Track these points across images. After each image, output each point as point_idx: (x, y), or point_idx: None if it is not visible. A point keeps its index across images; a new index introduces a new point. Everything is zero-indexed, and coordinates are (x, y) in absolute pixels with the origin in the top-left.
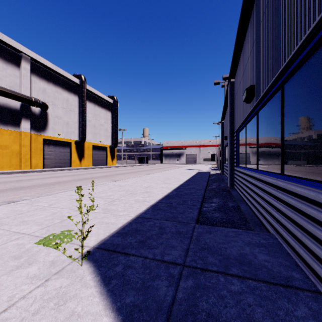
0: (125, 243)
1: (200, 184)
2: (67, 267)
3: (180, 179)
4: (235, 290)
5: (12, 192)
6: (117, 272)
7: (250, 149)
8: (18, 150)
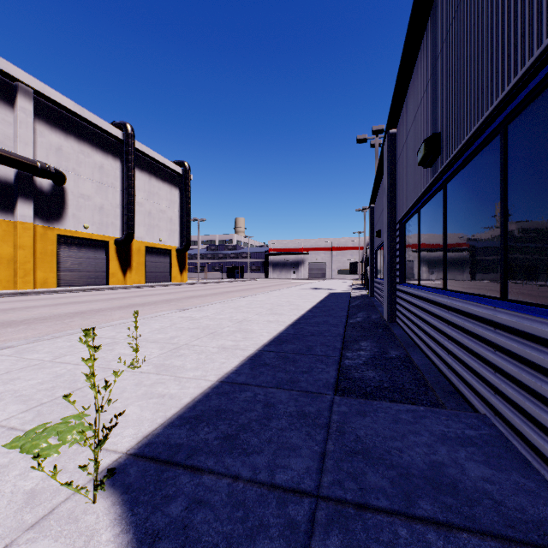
0: (193, 443)
1: (336, 315)
2: (62, 507)
3: (300, 307)
4: None
5: None
6: (173, 518)
7: (428, 253)
8: (11, 254)
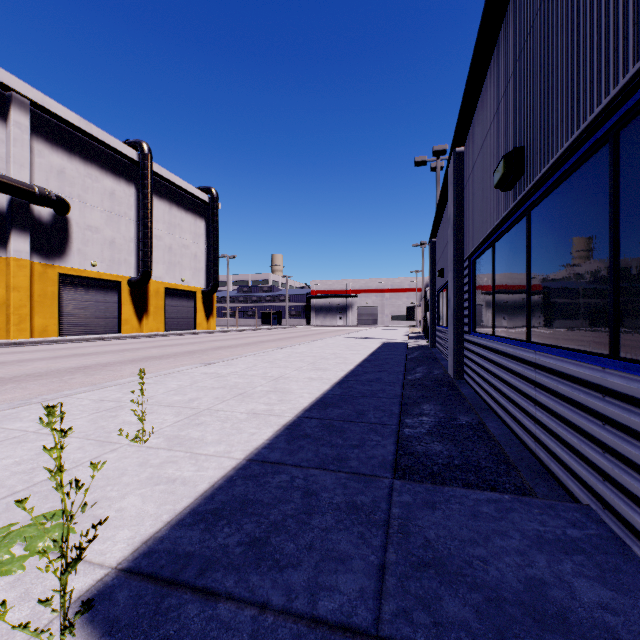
0: (208, 551)
1: (392, 370)
2: None
3: (348, 360)
4: None
5: None
6: None
7: (505, 296)
8: (3, 297)
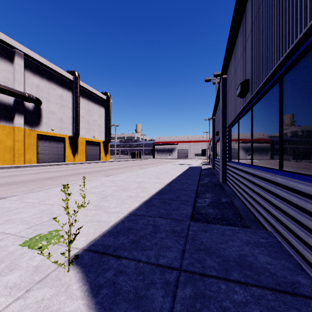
0: (116, 244)
1: (193, 179)
2: (52, 273)
3: (172, 174)
4: (238, 300)
5: (3, 187)
6: (108, 279)
7: (243, 144)
8: (11, 145)
